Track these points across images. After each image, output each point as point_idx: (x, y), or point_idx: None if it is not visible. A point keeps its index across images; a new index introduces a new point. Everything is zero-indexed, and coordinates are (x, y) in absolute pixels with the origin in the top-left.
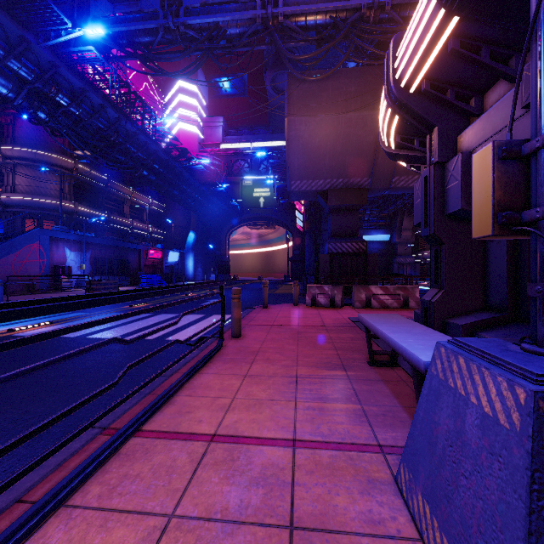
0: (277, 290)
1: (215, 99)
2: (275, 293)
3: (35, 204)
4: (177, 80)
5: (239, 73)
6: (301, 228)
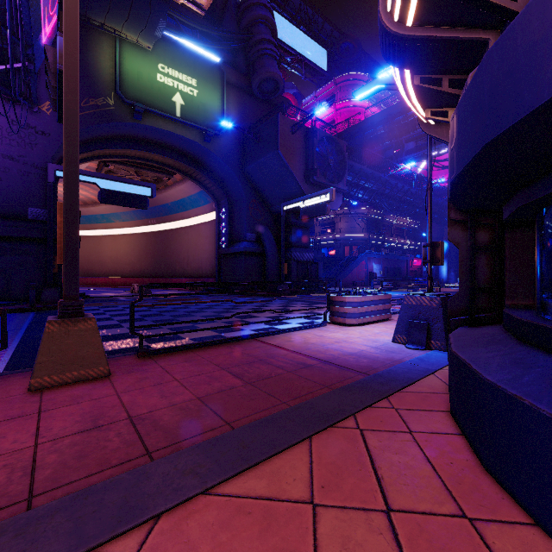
0: None
1: None
2: None
3: (350, 238)
4: None
5: None
6: None
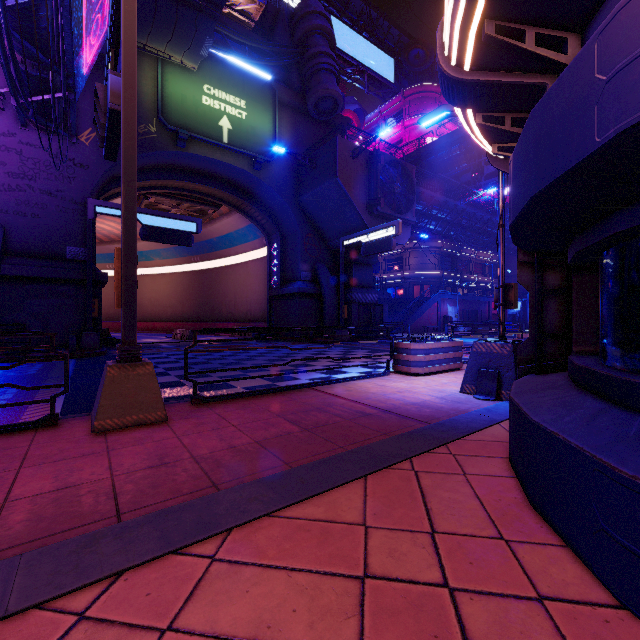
0: None
1: None
2: None
3: (421, 276)
4: None
5: None
6: None
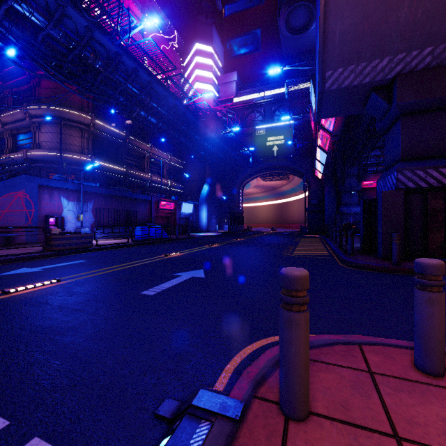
0: (297, 247)
1: (230, 60)
2: (297, 256)
3: (54, 158)
4: (194, 43)
5: (252, 30)
6: (320, 174)
